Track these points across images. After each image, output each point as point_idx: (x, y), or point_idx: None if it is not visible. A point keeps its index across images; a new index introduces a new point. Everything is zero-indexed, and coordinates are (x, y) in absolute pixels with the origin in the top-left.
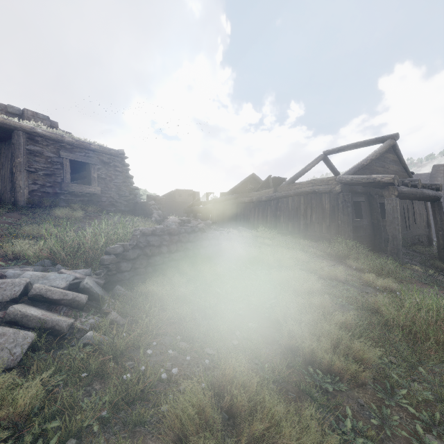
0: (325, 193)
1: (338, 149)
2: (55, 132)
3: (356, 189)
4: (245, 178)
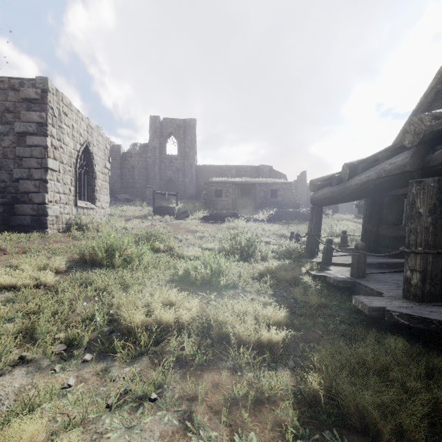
0: None
1: None
2: (266, 180)
3: None
4: None
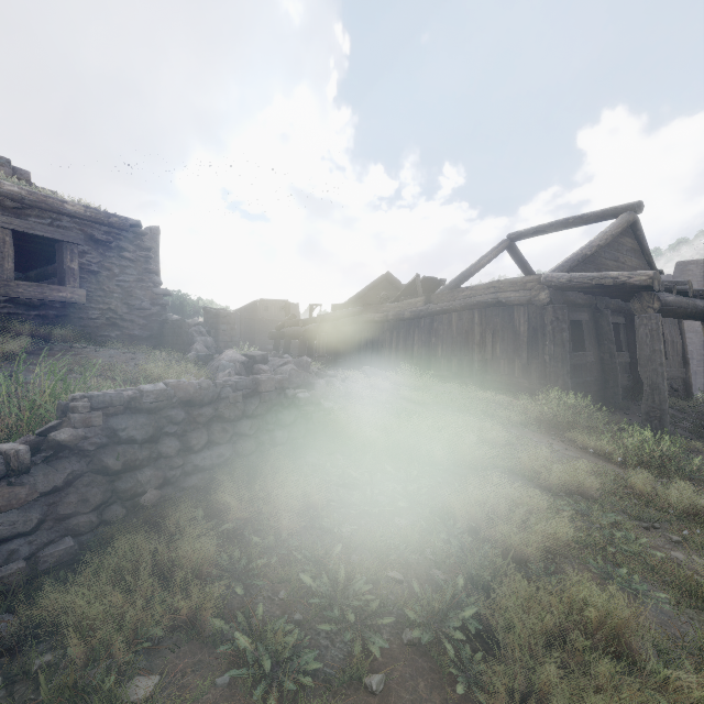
0: (518, 305)
1: (534, 230)
2: None
3: (575, 299)
4: (375, 280)
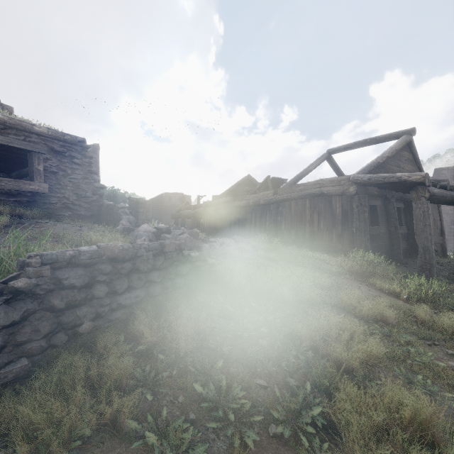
0: (335, 195)
1: (344, 147)
2: None
3: (372, 191)
4: (240, 180)
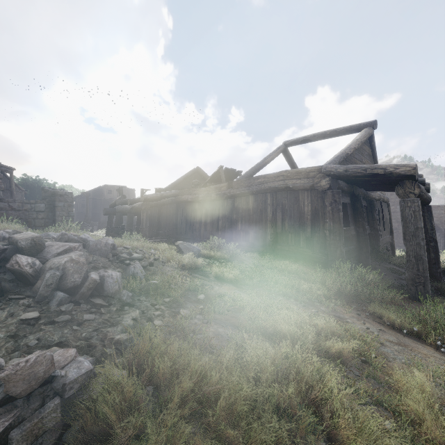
0: (303, 189)
1: (302, 139)
2: None
3: (343, 186)
4: (188, 172)
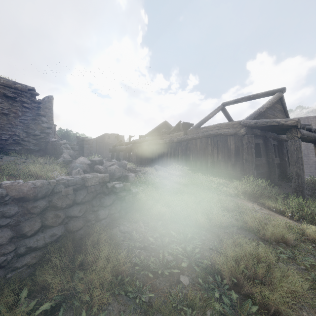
0: (230, 135)
1: (234, 101)
2: None
3: (257, 132)
4: (159, 124)
